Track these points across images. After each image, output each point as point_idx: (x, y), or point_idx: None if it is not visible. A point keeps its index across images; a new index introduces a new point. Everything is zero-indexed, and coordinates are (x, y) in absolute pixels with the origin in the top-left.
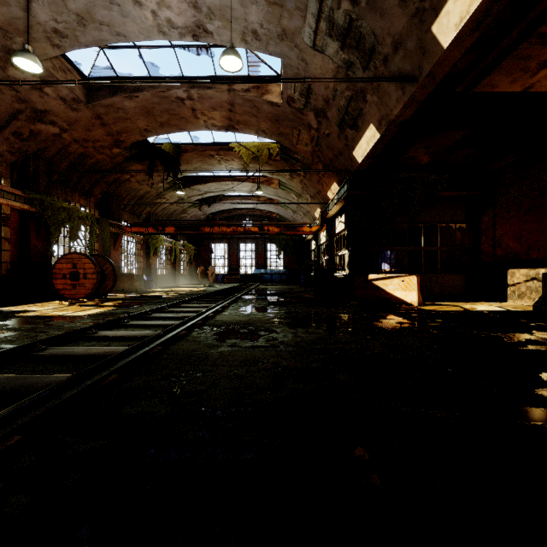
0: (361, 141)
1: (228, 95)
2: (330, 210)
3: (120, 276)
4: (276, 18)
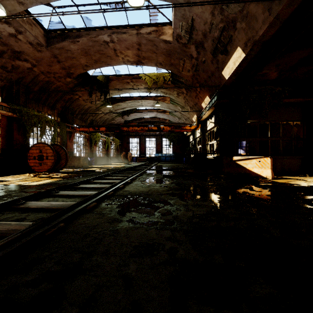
0: (229, 62)
1: (137, 37)
2: (203, 115)
3: (72, 158)
4: None
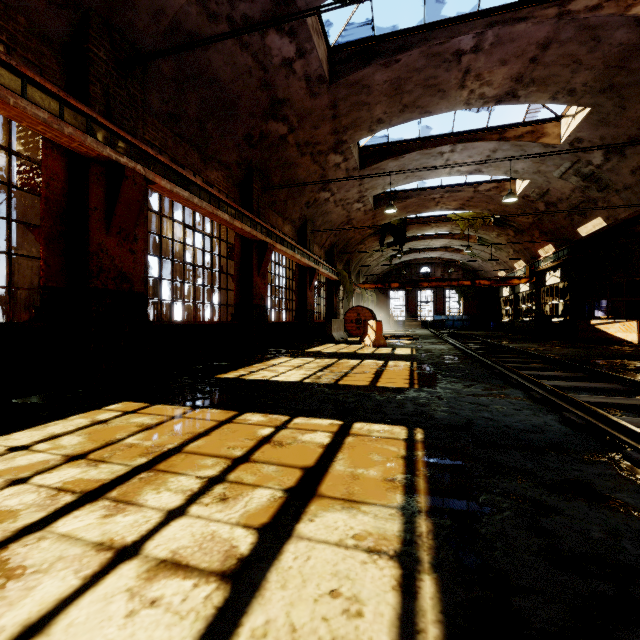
0: (587, 224)
1: (472, 194)
2: (542, 266)
3: None
4: (536, 167)
